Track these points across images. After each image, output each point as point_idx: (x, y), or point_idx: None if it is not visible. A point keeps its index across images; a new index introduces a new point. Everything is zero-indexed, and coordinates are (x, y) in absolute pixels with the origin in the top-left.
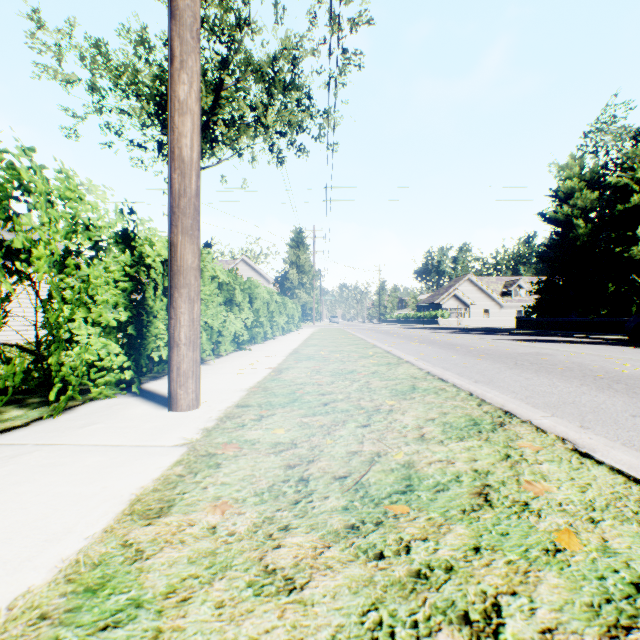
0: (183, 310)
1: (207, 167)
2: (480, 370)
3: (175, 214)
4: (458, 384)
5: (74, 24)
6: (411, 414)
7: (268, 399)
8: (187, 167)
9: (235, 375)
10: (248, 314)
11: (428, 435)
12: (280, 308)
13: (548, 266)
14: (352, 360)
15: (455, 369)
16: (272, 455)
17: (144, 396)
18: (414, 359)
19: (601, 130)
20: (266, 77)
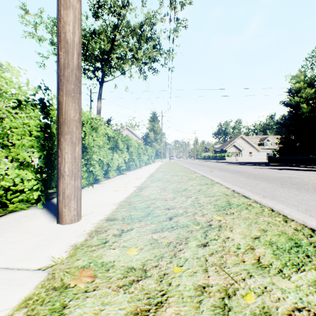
0: (67, 150)
1: (108, 81)
2: (262, 188)
3: (61, 81)
4: (258, 200)
5: (43, 11)
6: (237, 231)
7: (130, 213)
8: (70, 47)
9: (113, 191)
10: (126, 154)
11: (264, 260)
12: (144, 151)
13: (286, 129)
14: (184, 181)
15: (246, 187)
16: (121, 291)
17: (49, 208)
18: (219, 180)
19: (315, 56)
20: (137, 34)
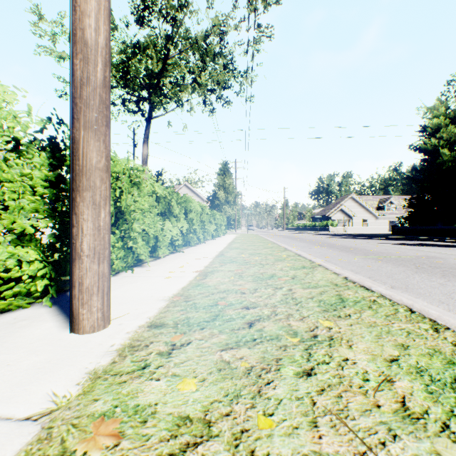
0: (86, 216)
1: (158, 116)
2: (388, 273)
3: (77, 105)
4: (386, 294)
5: (64, 16)
6: (360, 347)
7: (187, 314)
8: (90, 51)
9: (163, 279)
10: (183, 223)
11: (413, 404)
12: (210, 219)
13: (418, 186)
14: (270, 263)
15: (364, 272)
16: None
17: (62, 306)
18: (322, 261)
19: None
20: (201, 48)
